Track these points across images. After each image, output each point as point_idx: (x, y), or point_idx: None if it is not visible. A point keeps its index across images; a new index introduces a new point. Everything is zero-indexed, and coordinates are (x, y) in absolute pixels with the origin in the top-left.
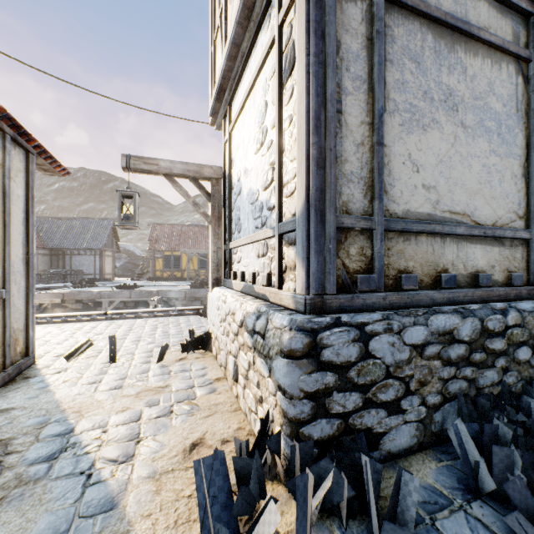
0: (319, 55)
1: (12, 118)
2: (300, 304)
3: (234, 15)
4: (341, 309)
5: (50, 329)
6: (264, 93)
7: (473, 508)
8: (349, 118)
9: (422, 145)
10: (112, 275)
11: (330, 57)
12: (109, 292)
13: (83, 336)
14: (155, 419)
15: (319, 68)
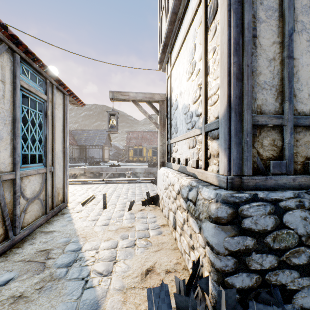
0: None
1: (56, 76)
2: (223, 182)
3: None
4: (256, 187)
5: (76, 187)
6: (194, 38)
7: None
8: (262, 40)
9: None
10: (108, 159)
11: None
12: (106, 168)
13: (91, 192)
14: (125, 248)
15: (238, 5)
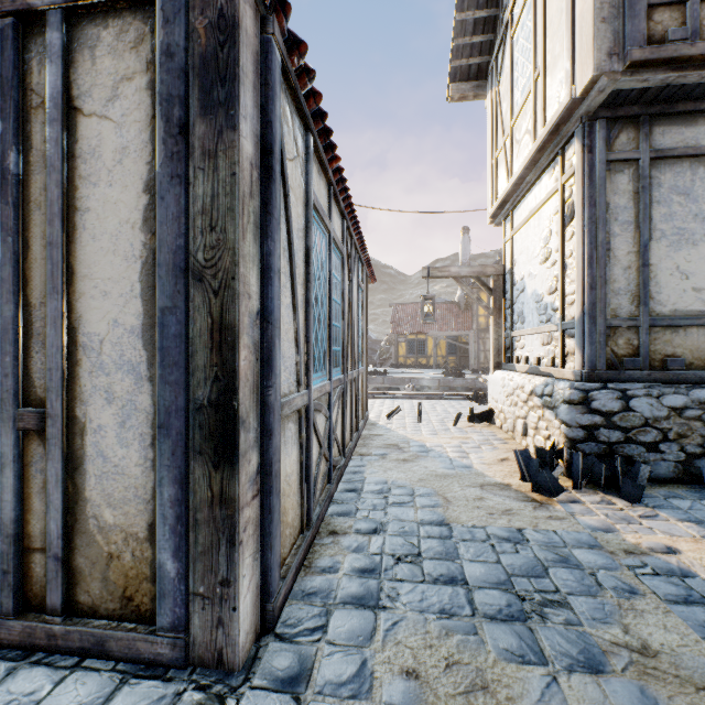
0: (591, 217)
1: (370, 260)
2: (578, 376)
3: (521, 162)
4: (609, 380)
5: None
6: (549, 222)
7: (701, 501)
8: (617, 252)
9: (692, 257)
10: None
11: (600, 218)
12: None
13: (381, 407)
14: (471, 448)
15: (591, 225)
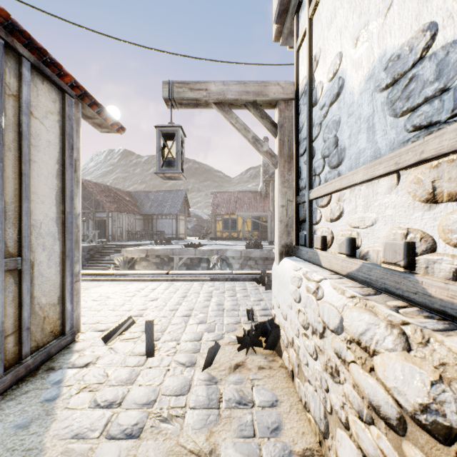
0: None
1: (24, 30)
2: None
3: None
4: None
5: (117, 288)
6: None
7: None
8: None
9: None
10: (184, 235)
11: None
12: (179, 250)
13: (139, 301)
14: None
15: None
